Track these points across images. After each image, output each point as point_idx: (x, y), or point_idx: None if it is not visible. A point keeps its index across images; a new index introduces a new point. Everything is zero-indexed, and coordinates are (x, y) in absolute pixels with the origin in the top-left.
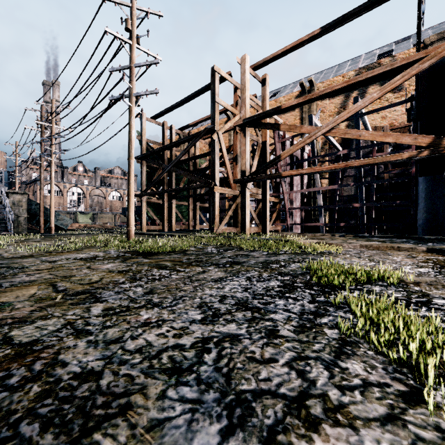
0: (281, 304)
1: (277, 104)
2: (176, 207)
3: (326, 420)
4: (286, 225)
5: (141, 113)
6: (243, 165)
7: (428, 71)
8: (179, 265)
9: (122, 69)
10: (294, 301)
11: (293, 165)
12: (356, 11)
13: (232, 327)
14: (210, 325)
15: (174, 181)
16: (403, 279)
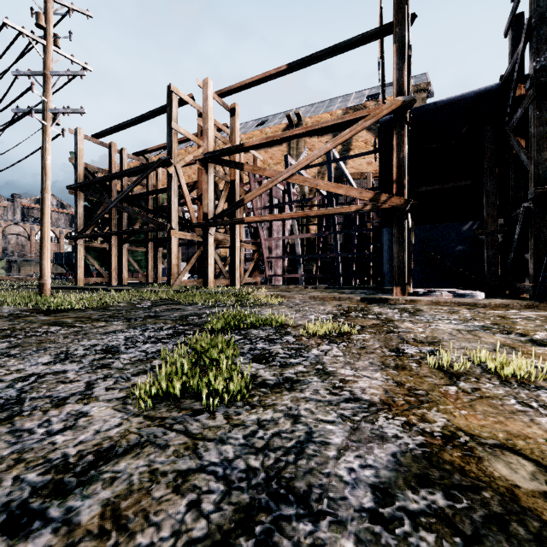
0: (145, 347)
1: (262, 135)
2: (130, 254)
3: (72, 403)
4: (265, 277)
5: (62, 134)
6: (205, 206)
7: (386, 126)
8: (82, 321)
9: (33, 74)
10: (162, 344)
11: (272, 208)
12: (319, 55)
13: (71, 365)
14: (51, 365)
15: (127, 220)
16: (292, 324)
